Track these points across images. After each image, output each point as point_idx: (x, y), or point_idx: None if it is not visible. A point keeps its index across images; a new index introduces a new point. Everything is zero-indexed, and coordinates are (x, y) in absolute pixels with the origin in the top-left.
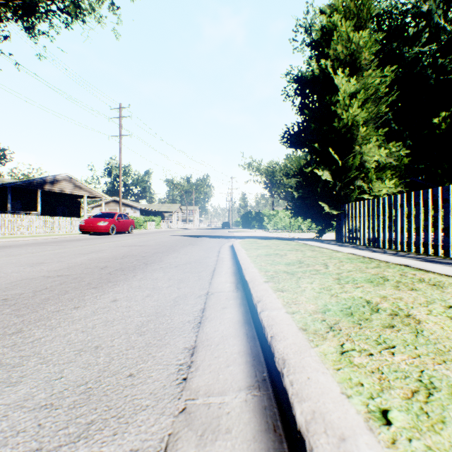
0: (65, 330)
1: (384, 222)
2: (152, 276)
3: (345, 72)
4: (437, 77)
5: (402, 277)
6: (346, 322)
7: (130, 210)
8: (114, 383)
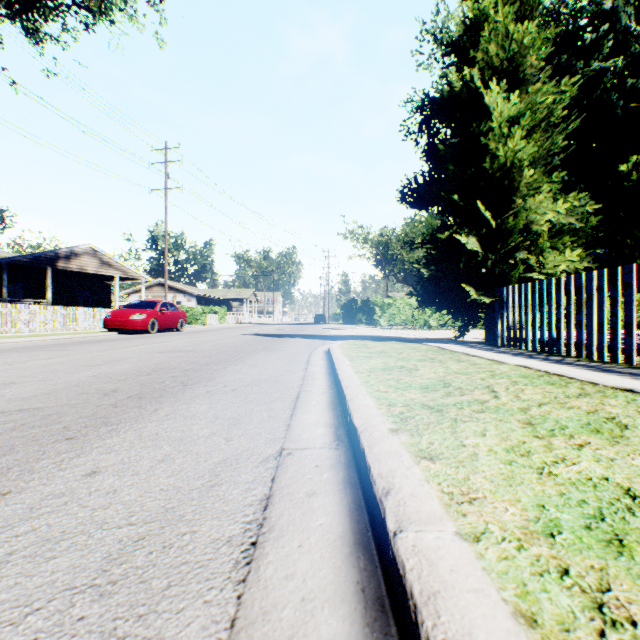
0: None
1: (569, 314)
2: (188, 411)
3: (501, 86)
4: (625, 105)
5: None
6: (627, 580)
7: (182, 298)
8: None
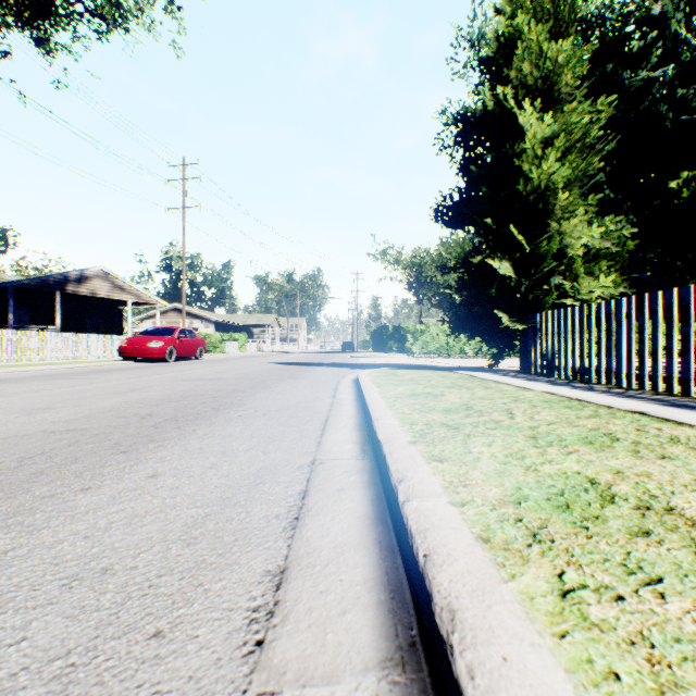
0: (54, 535)
1: (599, 341)
2: (224, 431)
3: (535, 105)
4: (675, 117)
5: (640, 434)
6: (560, 523)
7: (199, 324)
8: (122, 654)
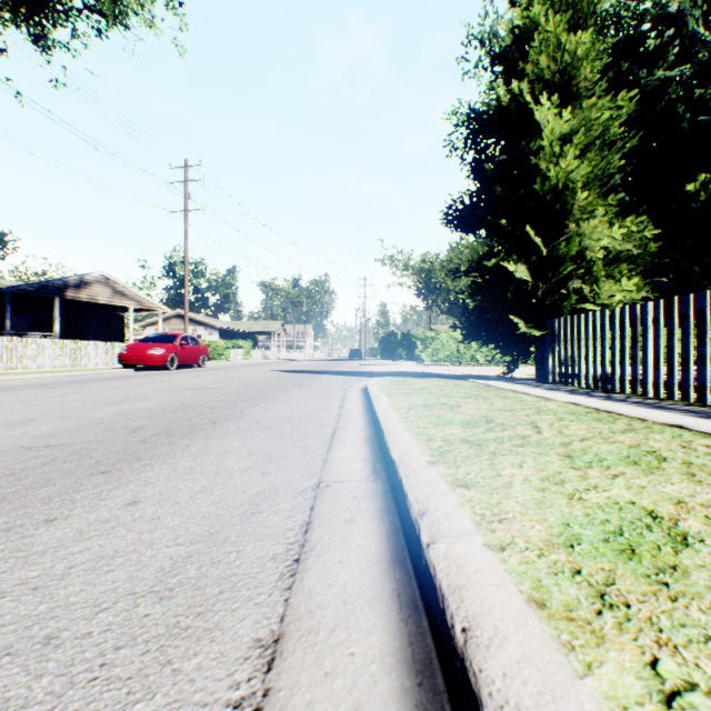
0: None
1: (623, 348)
2: (220, 447)
3: (553, 100)
4: (692, 118)
5: (688, 452)
6: (631, 577)
7: (203, 331)
8: None
